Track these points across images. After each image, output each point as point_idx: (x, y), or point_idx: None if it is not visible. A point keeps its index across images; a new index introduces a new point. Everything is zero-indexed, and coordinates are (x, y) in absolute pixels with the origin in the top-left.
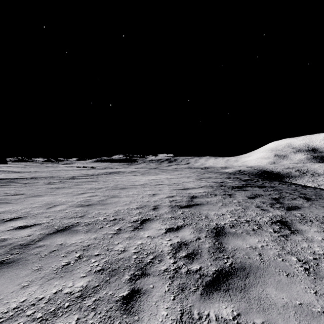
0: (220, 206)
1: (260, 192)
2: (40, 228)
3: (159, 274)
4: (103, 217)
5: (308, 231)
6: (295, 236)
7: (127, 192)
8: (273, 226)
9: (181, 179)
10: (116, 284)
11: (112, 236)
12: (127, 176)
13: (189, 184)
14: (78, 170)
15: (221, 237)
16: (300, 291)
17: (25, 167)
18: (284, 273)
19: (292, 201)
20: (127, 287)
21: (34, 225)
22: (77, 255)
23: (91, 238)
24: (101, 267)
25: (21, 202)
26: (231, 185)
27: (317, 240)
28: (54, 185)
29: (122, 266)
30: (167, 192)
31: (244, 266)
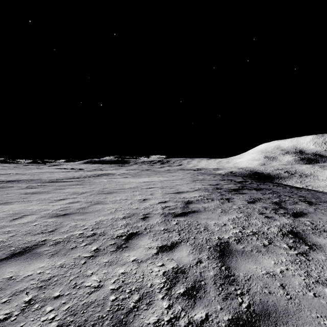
0: (219, 213)
1: (259, 195)
2: None
3: None
4: (79, 232)
5: None
6: (316, 253)
7: (114, 197)
8: (286, 239)
9: (174, 181)
10: None
11: (86, 261)
12: (117, 179)
13: (182, 186)
14: (65, 172)
15: (228, 258)
16: None
17: (5, 169)
18: (325, 320)
19: (294, 205)
20: None
21: None
22: (27, 299)
23: (56, 266)
24: (58, 321)
25: None
26: (226, 187)
27: None
28: (31, 189)
29: (92, 317)
30: (159, 196)
31: (267, 309)
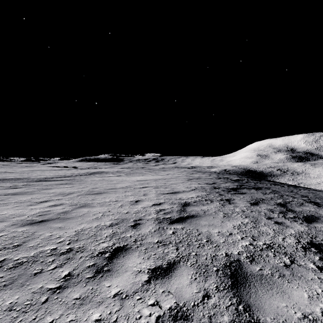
0: (222, 218)
1: (260, 195)
2: None
3: None
4: (51, 247)
5: None
6: None
7: (103, 198)
8: (309, 255)
9: (169, 180)
10: None
11: (48, 298)
12: (109, 177)
13: (178, 186)
14: (57, 170)
15: (244, 289)
16: None
17: None
18: None
19: (302, 207)
20: None
21: None
22: None
23: (3, 308)
24: None
25: None
26: (224, 186)
27: None
28: (14, 190)
29: None
30: (153, 197)
31: None
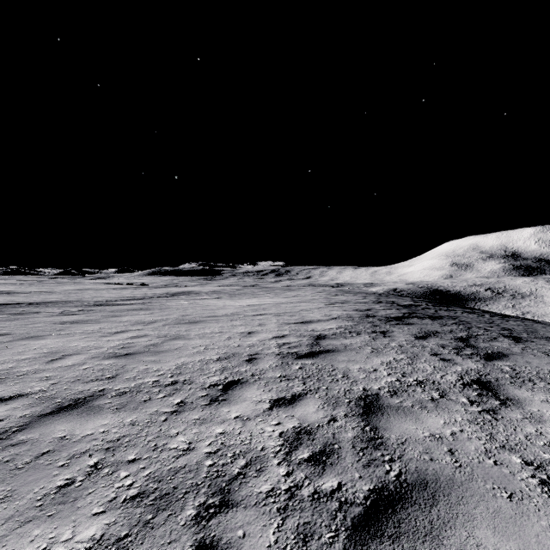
0: (368, 353)
1: (435, 326)
2: (26, 402)
3: (256, 503)
4: (152, 379)
5: (530, 400)
6: (509, 410)
7: (201, 328)
8: (467, 391)
9: (298, 305)
10: (166, 531)
11: (167, 418)
12: (204, 301)
13: (311, 313)
14: (118, 289)
15: (375, 416)
16: (543, 536)
17: (22, 284)
18: (503, 492)
19: (491, 343)
20: (190, 538)
21: (16, 397)
22: (92, 463)
23: (126, 423)
24: (138, 488)
25: (0, 349)
26: (383, 314)
27: (549, 419)
28: (69, 317)
29: (183, 484)
30: (273, 328)
31: (424, 479)
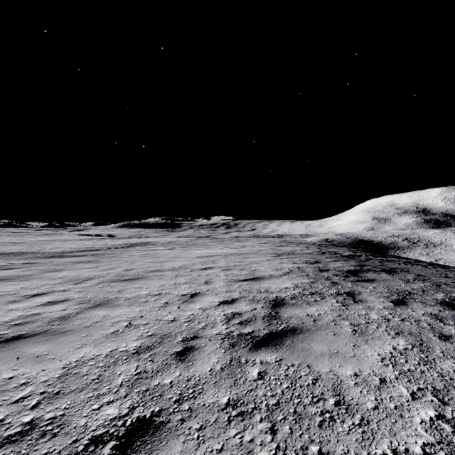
0: (351, 336)
1: (400, 284)
2: None
3: None
4: None
5: None
6: None
7: (138, 288)
8: None
9: (247, 256)
10: None
11: None
12: (156, 252)
13: (261, 266)
14: (84, 240)
15: None
16: None
17: None
18: None
19: None
20: None
21: None
22: None
23: None
24: None
25: None
26: (335, 267)
27: None
28: (3, 272)
29: None
30: (221, 287)
31: None
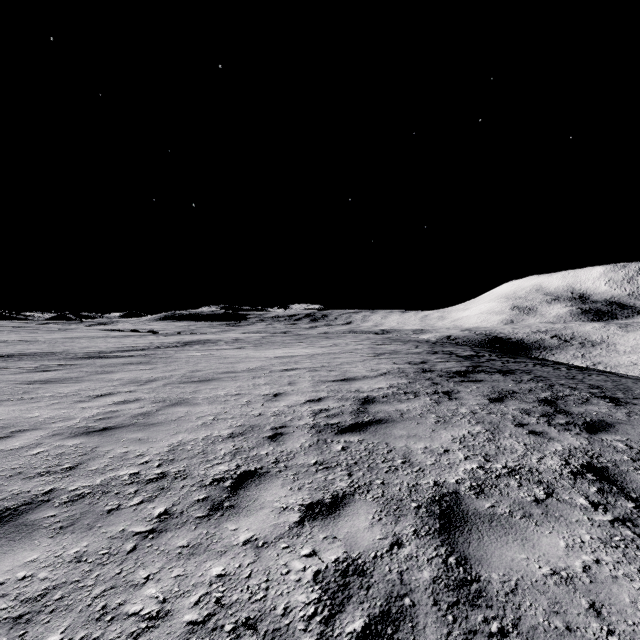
0: (433, 424)
1: (509, 384)
2: None
3: None
4: (130, 471)
5: None
6: None
7: (214, 389)
8: (581, 484)
9: (337, 356)
10: None
11: (137, 546)
12: (222, 351)
13: (354, 367)
14: (118, 337)
15: (460, 535)
16: None
17: None
18: None
19: (585, 406)
20: None
21: None
22: None
23: (66, 559)
24: None
25: None
26: (443, 368)
27: None
28: (43, 374)
29: None
30: (307, 387)
31: None
